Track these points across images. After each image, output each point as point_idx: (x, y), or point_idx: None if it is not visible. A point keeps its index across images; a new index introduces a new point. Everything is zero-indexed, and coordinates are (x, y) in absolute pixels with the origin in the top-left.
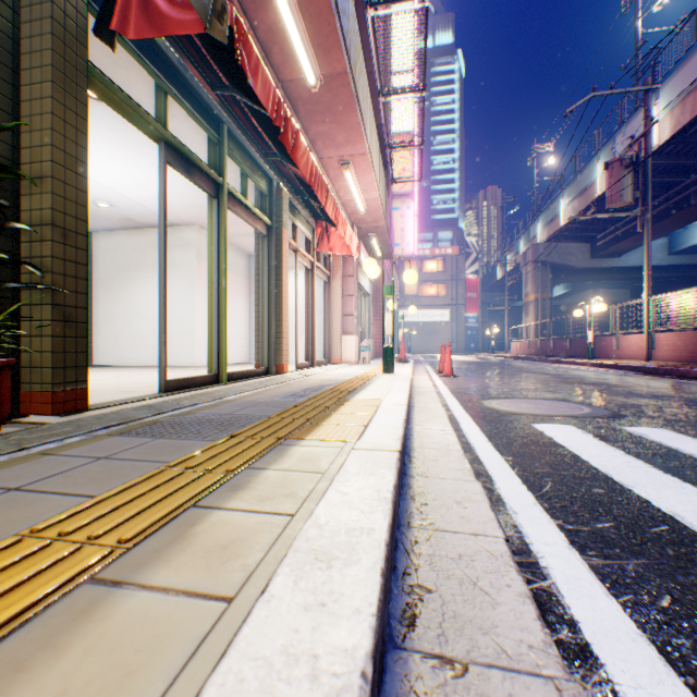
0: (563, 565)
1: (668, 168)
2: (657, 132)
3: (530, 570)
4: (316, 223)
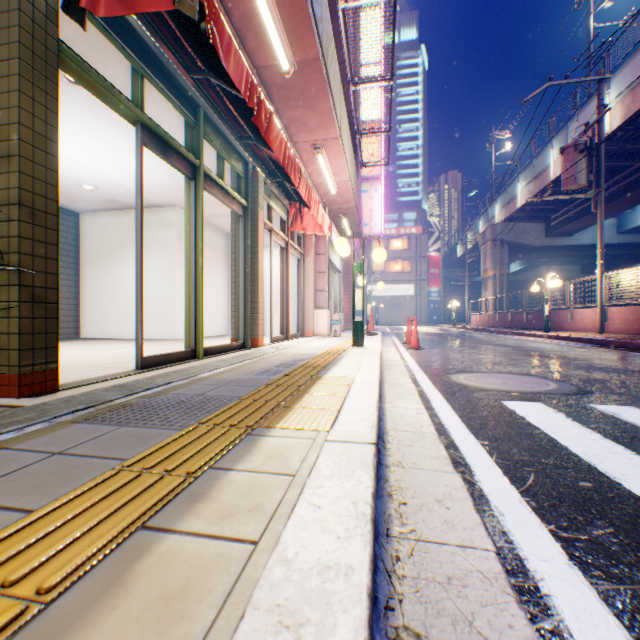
0: (568, 592)
1: (618, 153)
2: (608, 119)
3: (532, 599)
4: (290, 204)
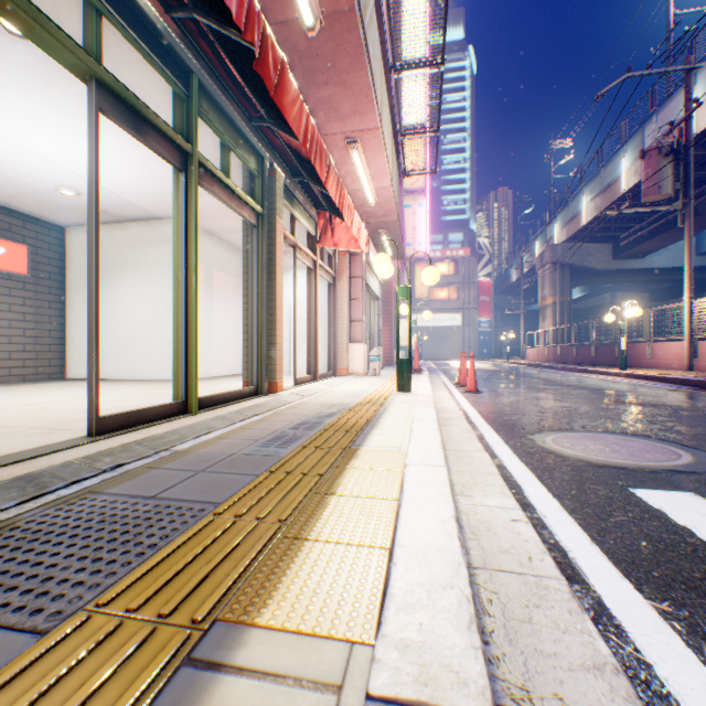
0: None
1: (703, 160)
2: (694, 119)
3: None
4: (318, 214)
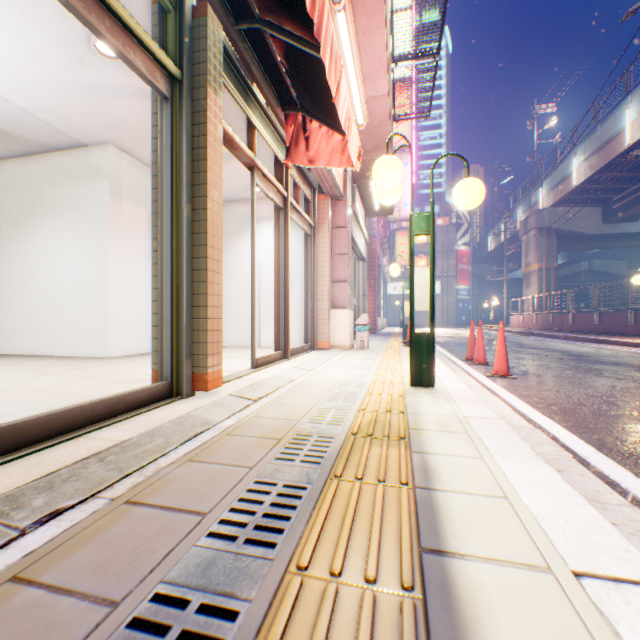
0: None
1: None
2: None
3: None
4: (286, 117)
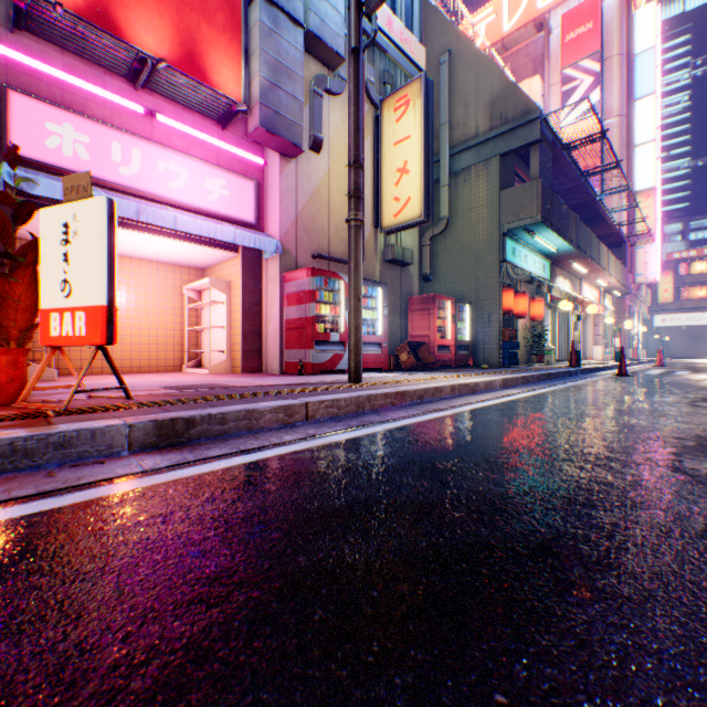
0: None
1: None
2: None
3: None
4: None
